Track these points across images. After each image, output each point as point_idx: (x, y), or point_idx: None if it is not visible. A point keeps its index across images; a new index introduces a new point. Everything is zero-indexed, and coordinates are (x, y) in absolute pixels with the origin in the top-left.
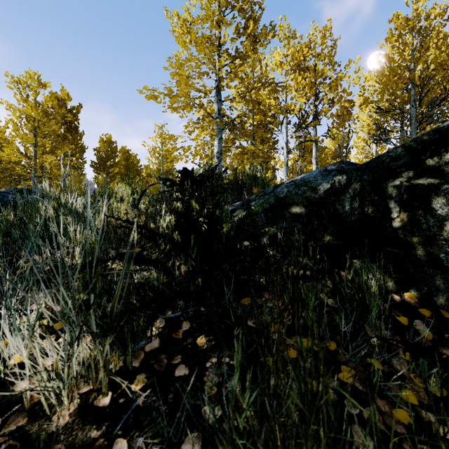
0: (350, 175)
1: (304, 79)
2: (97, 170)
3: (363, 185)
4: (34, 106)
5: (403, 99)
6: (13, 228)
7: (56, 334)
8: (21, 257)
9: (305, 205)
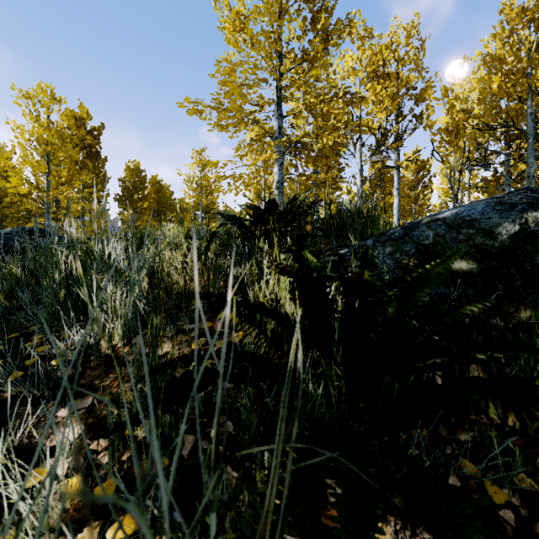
0: None
1: (384, 89)
2: (122, 205)
3: None
4: (46, 126)
5: (517, 112)
6: (21, 286)
7: (100, 521)
8: (31, 333)
9: (477, 258)
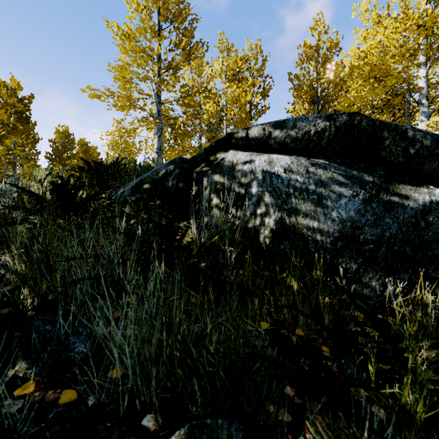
0: (176, 165)
1: (239, 88)
2: (52, 162)
3: (181, 171)
4: None
5: (308, 111)
6: None
7: None
8: None
9: (151, 183)
